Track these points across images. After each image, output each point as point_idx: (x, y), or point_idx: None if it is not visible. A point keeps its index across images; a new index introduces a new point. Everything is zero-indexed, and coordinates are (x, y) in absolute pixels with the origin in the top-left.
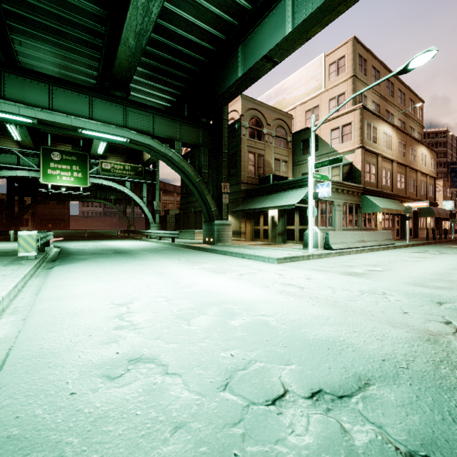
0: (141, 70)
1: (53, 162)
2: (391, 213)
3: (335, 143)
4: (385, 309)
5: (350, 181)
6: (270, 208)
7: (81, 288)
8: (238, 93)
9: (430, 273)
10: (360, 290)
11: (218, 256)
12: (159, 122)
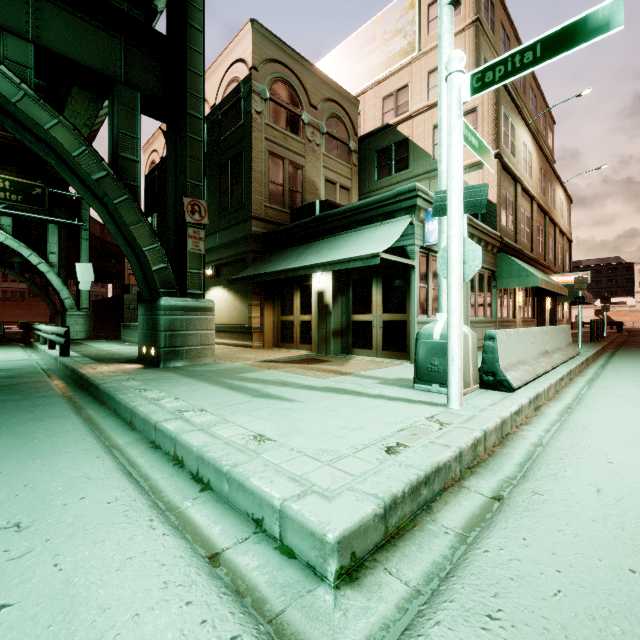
0: None
1: None
2: (530, 292)
3: None
4: None
5: None
6: (313, 267)
7: None
8: None
9: None
10: None
11: (21, 472)
12: None
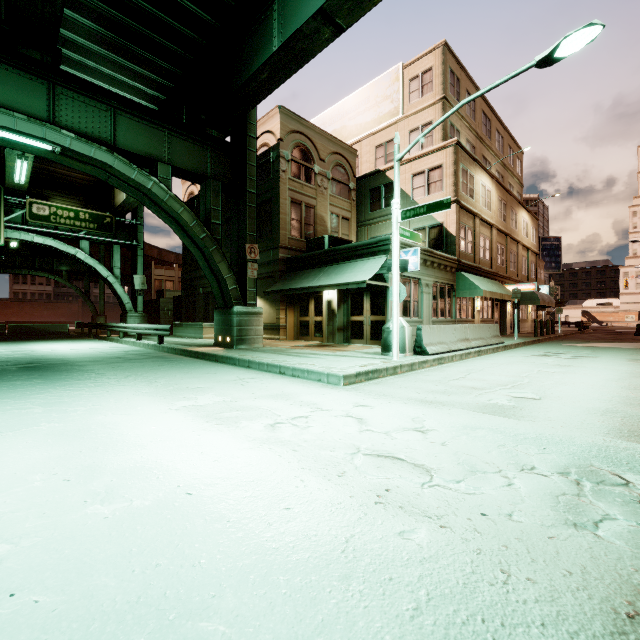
0: (92, 25)
1: None
2: (490, 298)
3: (419, 194)
4: None
5: (440, 250)
6: (326, 287)
7: None
8: (274, 85)
9: (621, 402)
10: (560, 468)
11: (233, 373)
12: (127, 125)
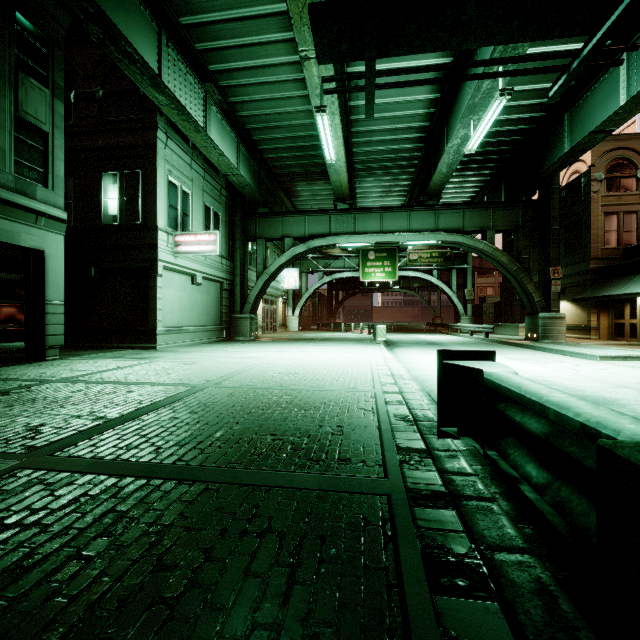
0: None
1: (369, 261)
2: None
3: None
4: (624, 381)
5: None
6: (630, 294)
7: (419, 357)
8: (566, 165)
9: None
10: (638, 376)
11: (530, 351)
12: (469, 215)
